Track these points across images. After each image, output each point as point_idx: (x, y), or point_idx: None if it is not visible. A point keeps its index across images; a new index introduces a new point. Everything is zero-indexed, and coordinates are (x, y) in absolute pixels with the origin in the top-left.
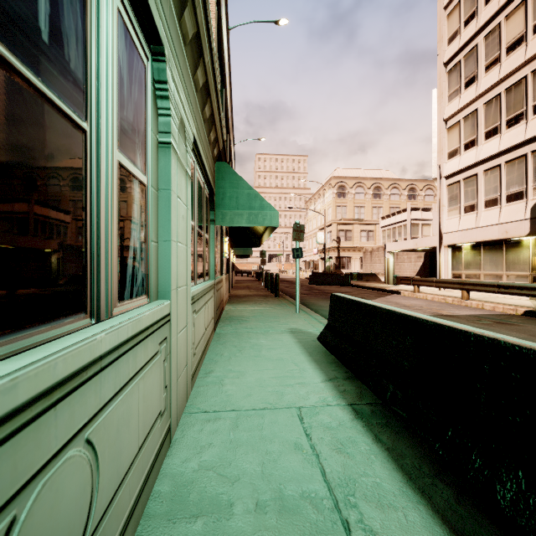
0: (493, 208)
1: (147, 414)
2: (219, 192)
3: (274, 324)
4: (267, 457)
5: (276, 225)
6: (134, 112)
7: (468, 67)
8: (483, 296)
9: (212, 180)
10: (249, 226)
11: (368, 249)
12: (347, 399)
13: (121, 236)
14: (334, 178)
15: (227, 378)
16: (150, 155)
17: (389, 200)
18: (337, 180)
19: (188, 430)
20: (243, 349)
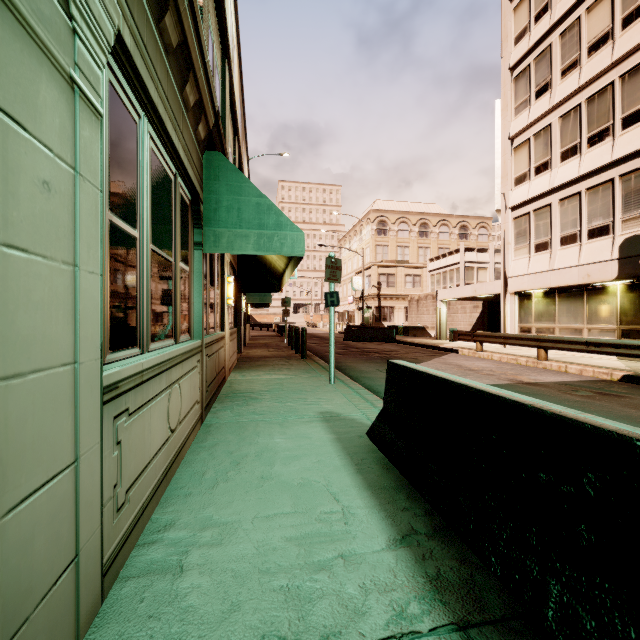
0: (571, 245)
1: None
2: (210, 199)
3: (298, 404)
4: None
5: (301, 254)
6: None
7: (540, 72)
8: (561, 356)
9: (194, 175)
10: (264, 262)
11: (414, 297)
12: (452, 605)
13: None
14: (373, 212)
15: (197, 546)
16: None
17: (438, 239)
18: (377, 214)
19: None
20: (243, 460)
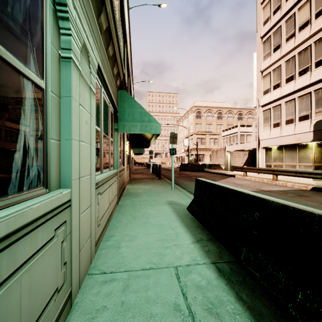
0: (291, 124)
1: (36, 301)
2: (121, 110)
3: (158, 198)
4: (151, 321)
5: (159, 133)
6: (25, 16)
7: (275, 39)
8: (285, 178)
9: (115, 101)
10: (142, 134)
11: (214, 149)
12: (211, 258)
13: (2, 131)
14: (194, 107)
15: (123, 242)
16: (49, 64)
17: (227, 120)
18: (196, 108)
19: (88, 293)
20: (136, 217)
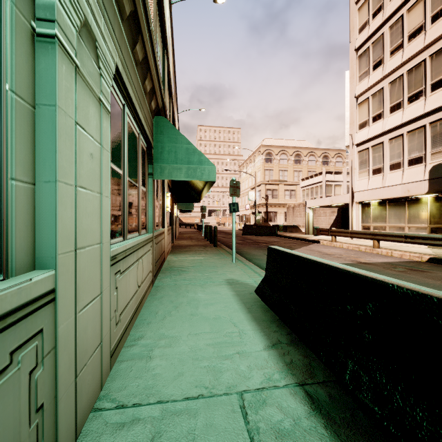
0: (397, 170)
1: None
2: (158, 146)
3: (212, 275)
4: None
5: (214, 180)
6: None
7: (376, 52)
8: (389, 245)
9: (149, 132)
10: (190, 183)
11: (290, 205)
12: (297, 375)
13: None
14: (263, 146)
15: (157, 347)
16: (6, 38)
17: (307, 165)
18: (265, 148)
19: None
20: (179, 305)
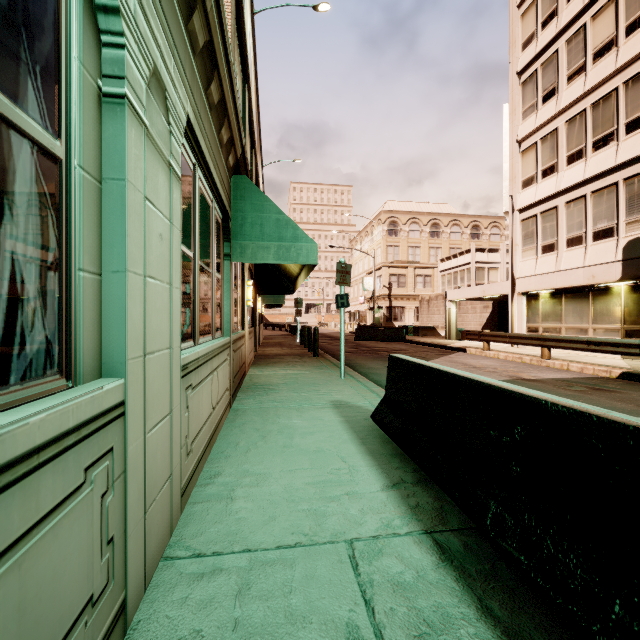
0: (577, 247)
1: (39, 634)
2: (237, 216)
3: (312, 395)
4: None
5: (315, 263)
6: None
7: (547, 77)
8: (566, 355)
9: (226, 198)
10: (280, 267)
11: (424, 297)
12: (424, 521)
13: None
14: (384, 213)
15: (240, 487)
16: (75, 106)
17: (449, 239)
18: (388, 215)
19: (163, 600)
20: (268, 435)
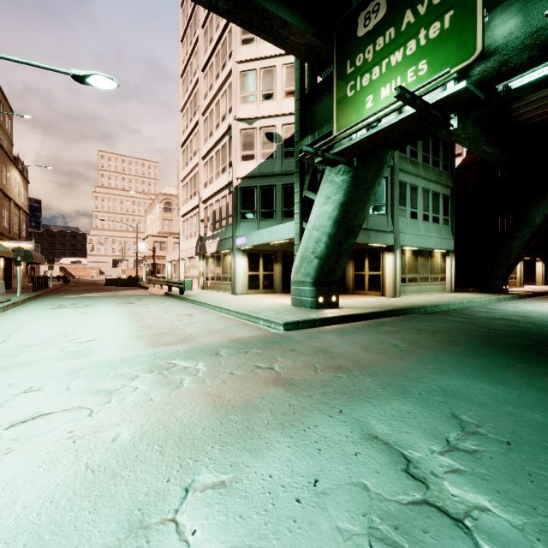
0: (191, 239)
1: None
2: None
3: None
4: None
5: None
6: None
7: (187, 154)
8: None
9: None
10: None
11: None
12: None
13: None
14: (161, 195)
15: None
16: None
17: None
18: (164, 197)
19: None
20: None
